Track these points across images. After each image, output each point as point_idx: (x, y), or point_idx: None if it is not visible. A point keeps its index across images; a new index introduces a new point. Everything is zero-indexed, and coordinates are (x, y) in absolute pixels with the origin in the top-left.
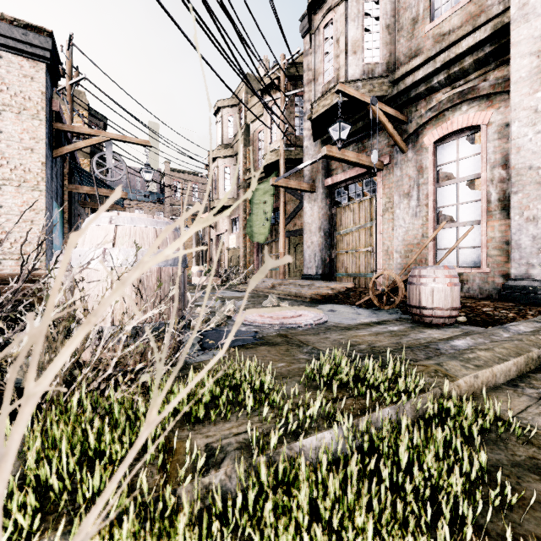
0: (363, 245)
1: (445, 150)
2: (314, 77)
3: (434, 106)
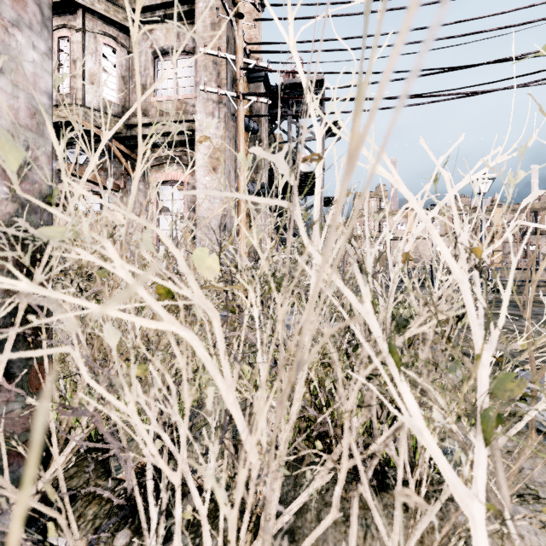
0: None
1: (164, 191)
2: None
3: (157, 157)
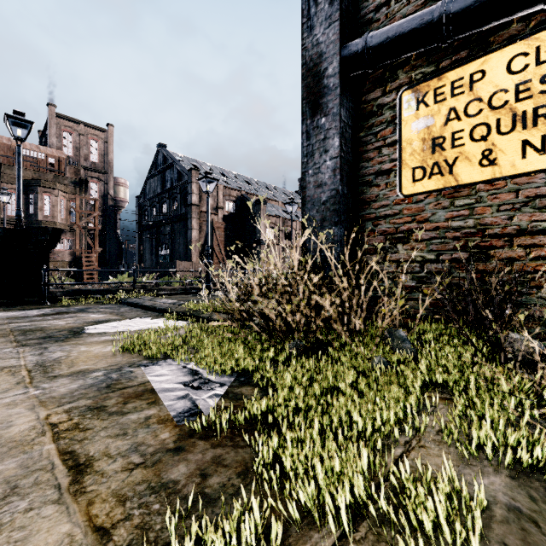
0: None
1: None
2: None
3: None
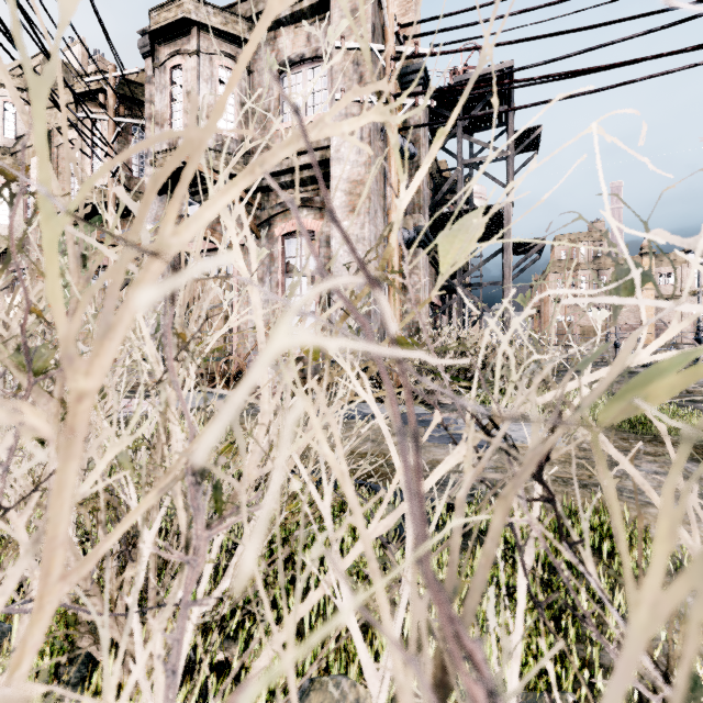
0: (220, 326)
1: (292, 245)
2: (158, 120)
3: (282, 202)
